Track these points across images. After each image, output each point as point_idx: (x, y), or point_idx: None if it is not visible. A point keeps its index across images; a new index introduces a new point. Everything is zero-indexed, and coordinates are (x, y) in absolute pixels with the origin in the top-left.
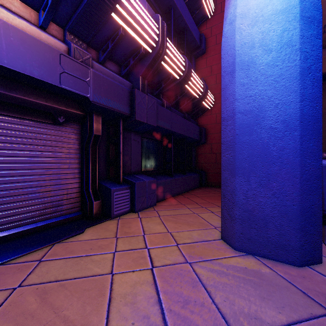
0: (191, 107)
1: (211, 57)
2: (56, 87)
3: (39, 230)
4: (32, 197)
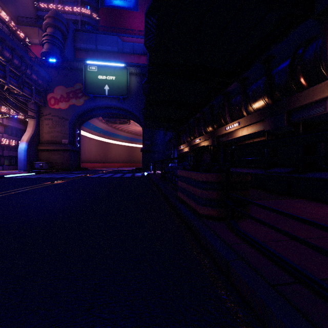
0: None
1: None
2: None
3: None
4: None
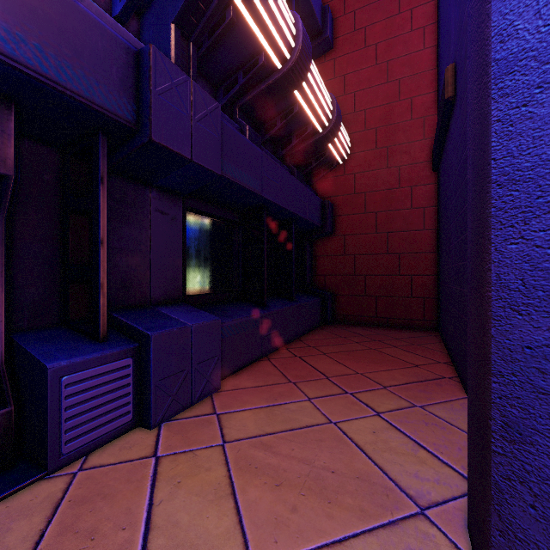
0: (304, 155)
1: (344, 57)
2: None
3: None
4: None
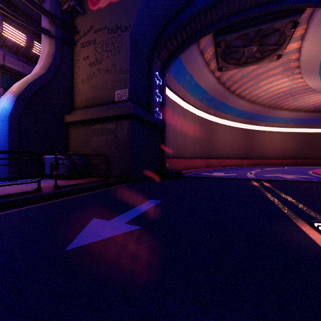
0: None
1: None
2: None
3: None
4: None
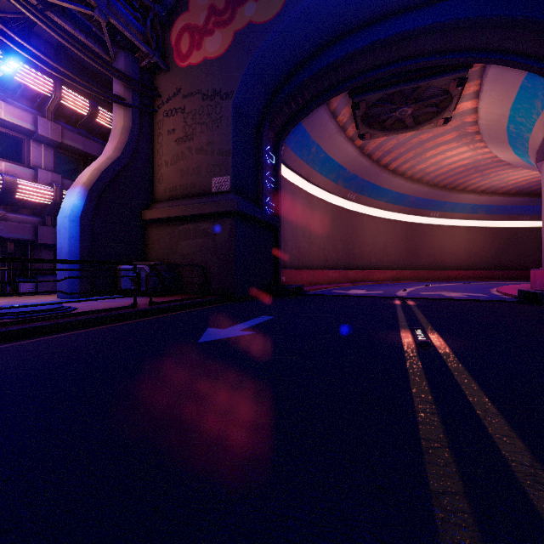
0: None
1: None
2: None
3: None
4: None
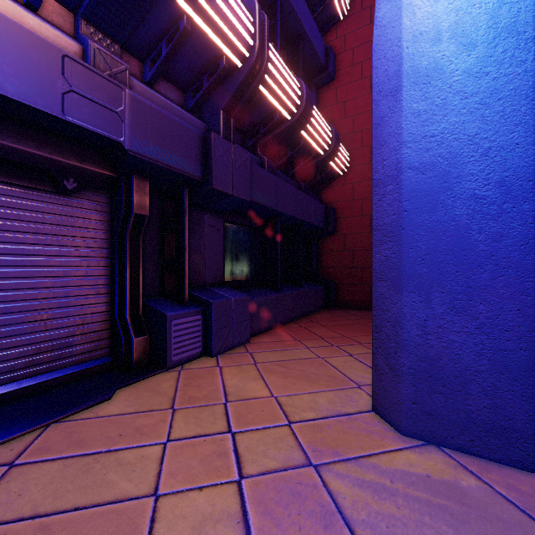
0: (310, 172)
1: (344, 86)
2: (56, 120)
3: (26, 395)
4: (10, 333)
